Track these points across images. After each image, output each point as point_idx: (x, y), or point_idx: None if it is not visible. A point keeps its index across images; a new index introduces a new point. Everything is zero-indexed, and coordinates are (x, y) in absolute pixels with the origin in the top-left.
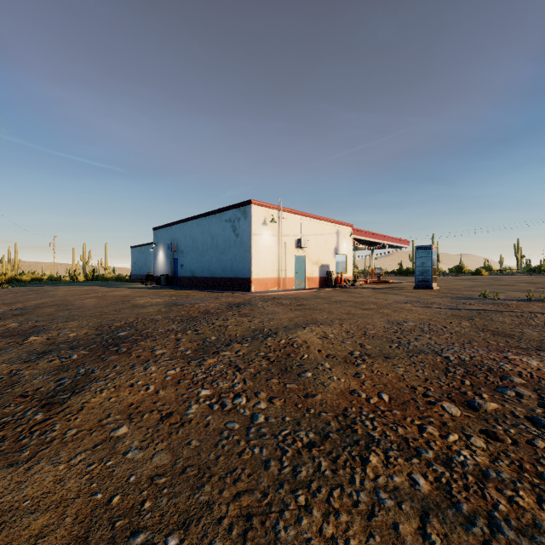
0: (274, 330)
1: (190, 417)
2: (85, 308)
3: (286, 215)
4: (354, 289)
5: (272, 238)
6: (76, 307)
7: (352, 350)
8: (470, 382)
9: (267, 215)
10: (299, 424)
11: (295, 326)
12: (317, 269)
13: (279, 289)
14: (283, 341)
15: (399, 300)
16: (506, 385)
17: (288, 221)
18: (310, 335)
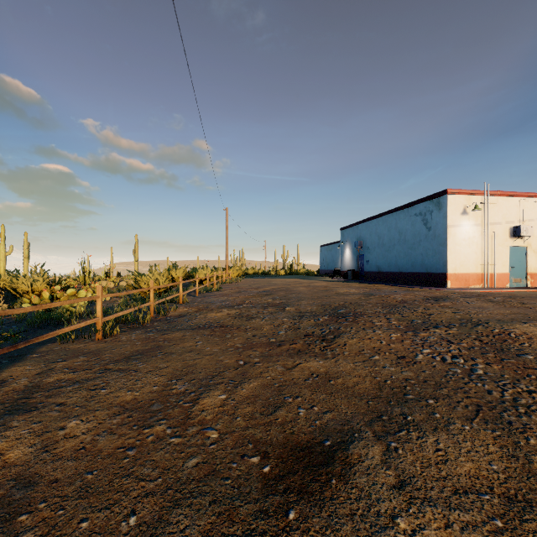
0: (484, 321)
1: (419, 360)
2: (304, 293)
3: (495, 199)
4: None
5: (474, 229)
6: (297, 292)
7: None
8: None
9: (468, 203)
10: (518, 380)
11: (511, 320)
12: None
13: (485, 286)
14: (496, 330)
15: None
16: None
17: (498, 207)
18: (532, 329)
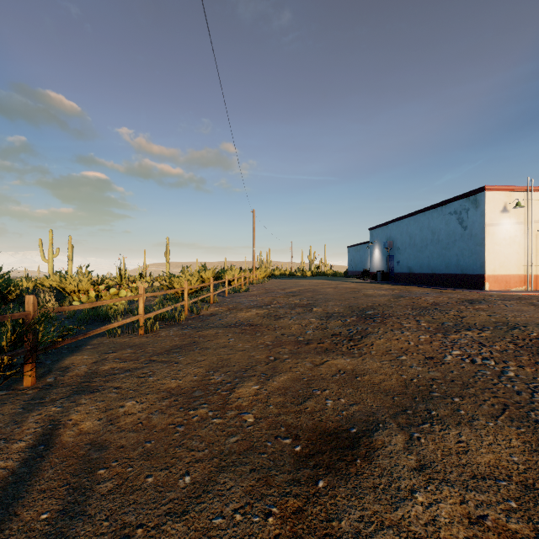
0: (522, 325)
1: (447, 361)
2: (331, 294)
3: None
4: None
5: (515, 227)
6: (324, 294)
7: None
8: None
9: (509, 200)
10: None
11: None
12: None
13: (528, 288)
14: (534, 333)
15: None
16: None
17: None
18: None
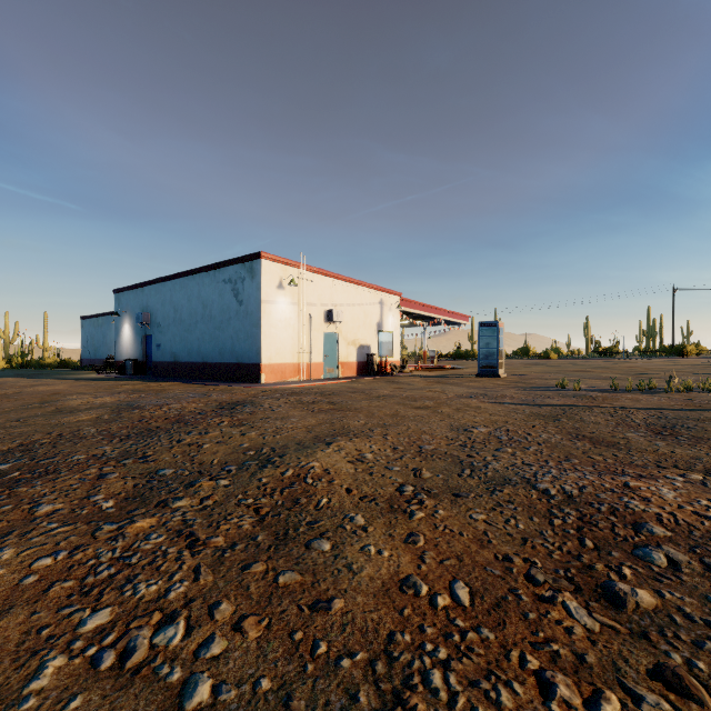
0: (279, 451)
1: None
2: None
3: (312, 276)
4: (403, 377)
5: (291, 308)
6: None
7: (401, 482)
8: (593, 541)
9: (285, 276)
10: (288, 705)
11: (314, 441)
12: (354, 351)
13: (302, 378)
14: (290, 471)
15: (461, 392)
16: (646, 542)
17: (314, 285)
18: (336, 458)
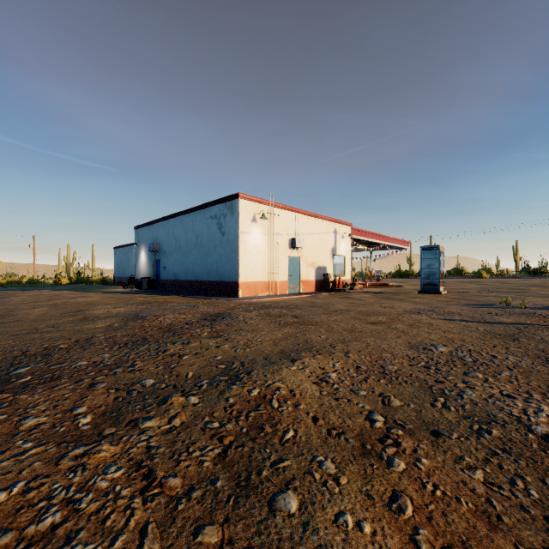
0: (248, 365)
1: None
2: (20, 322)
3: (279, 211)
4: (354, 293)
5: (262, 237)
6: (10, 320)
7: (369, 411)
8: None
9: (257, 211)
10: None
11: (280, 356)
12: (313, 272)
13: (271, 293)
14: (256, 390)
15: (409, 308)
16: None
17: (280, 218)
18: (301, 378)
